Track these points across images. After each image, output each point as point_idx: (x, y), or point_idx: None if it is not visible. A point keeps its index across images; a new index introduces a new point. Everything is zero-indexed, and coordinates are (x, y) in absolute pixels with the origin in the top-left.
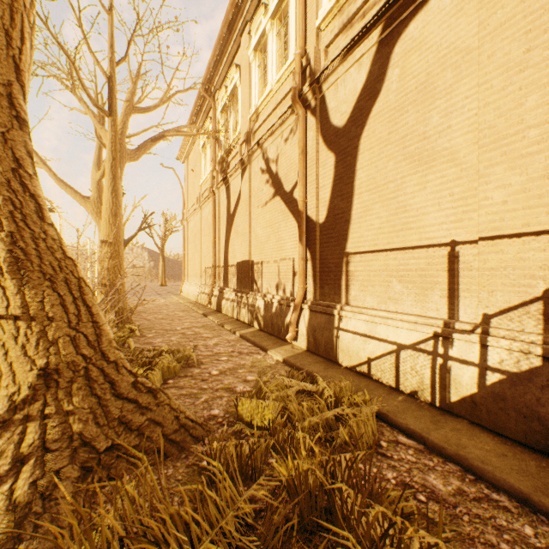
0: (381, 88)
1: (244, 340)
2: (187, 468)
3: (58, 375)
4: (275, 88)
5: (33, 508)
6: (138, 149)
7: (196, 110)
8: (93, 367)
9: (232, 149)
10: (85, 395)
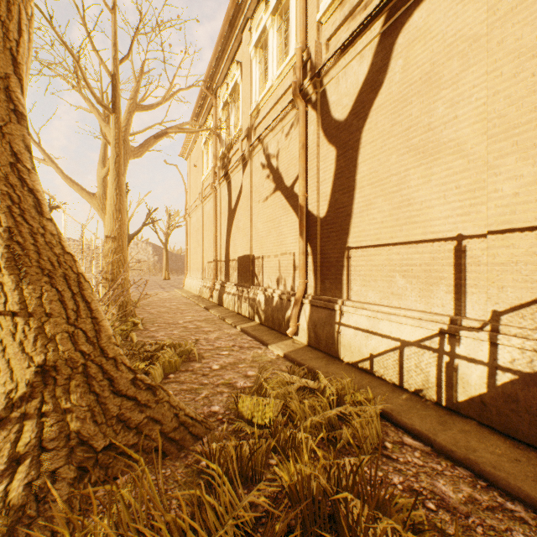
0: (383, 80)
1: (245, 334)
2: (186, 468)
3: (56, 372)
4: (276, 84)
5: (26, 511)
6: (141, 146)
7: (198, 107)
8: (91, 364)
9: (233, 145)
10: (83, 392)
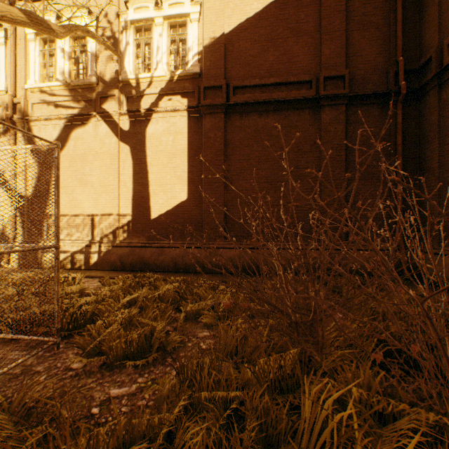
0: (66, 145)
1: None
2: None
3: None
4: None
5: None
6: None
7: None
8: None
9: None
10: None
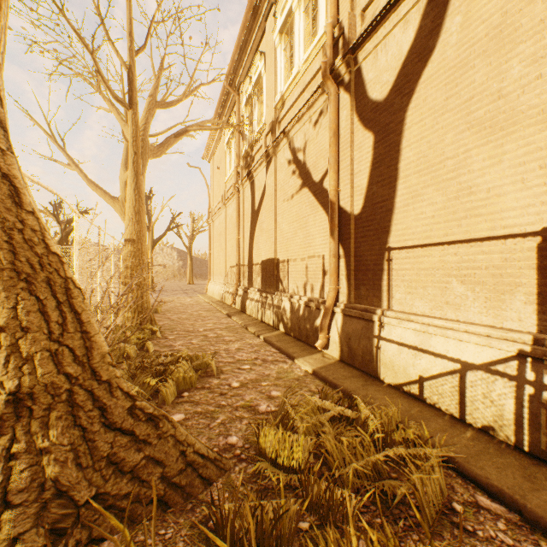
0: (435, 45)
1: (269, 344)
2: (191, 529)
3: (32, 401)
4: (303, 69)
5: None
6: (161, 145)
7: (221, 106)
8: (79, 389)
9: (256, 142)
10: (66, 426)
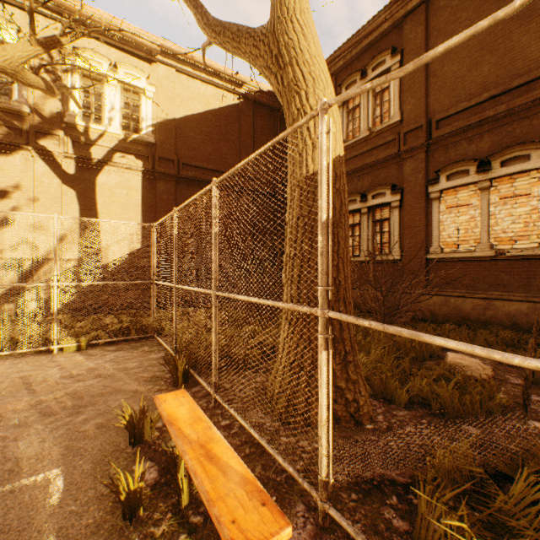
0: None
1: None
2: None
3: None
4: None
5: None
6: None
7: None
8: None
9: None
10: None
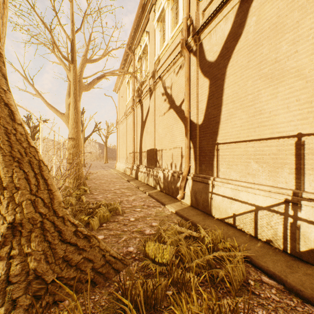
0: (242, 32)
1: (151, 197)
2: (108, 296)
3: (22, 227)
4: (170, 42)
5: None
6: (89, 84)
7: (124, 61)
8: (46, 221)
9: (144, 82)
10: (40, 241)
